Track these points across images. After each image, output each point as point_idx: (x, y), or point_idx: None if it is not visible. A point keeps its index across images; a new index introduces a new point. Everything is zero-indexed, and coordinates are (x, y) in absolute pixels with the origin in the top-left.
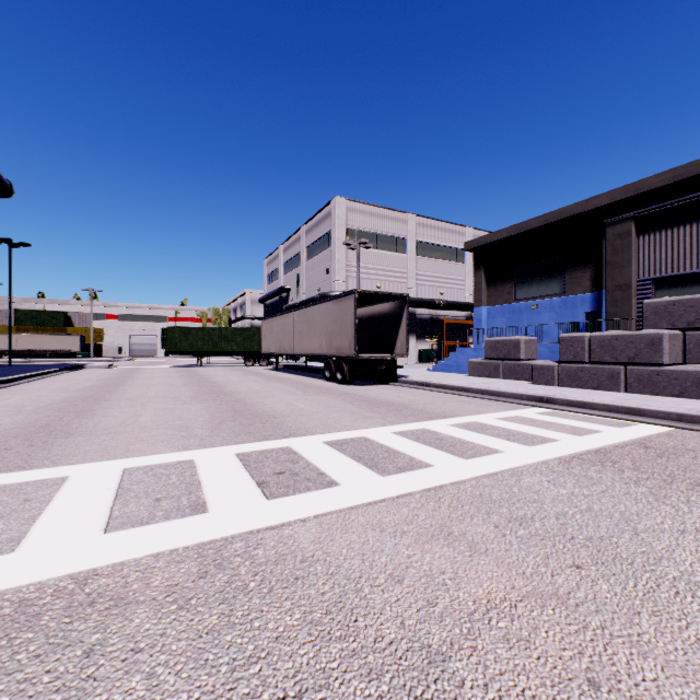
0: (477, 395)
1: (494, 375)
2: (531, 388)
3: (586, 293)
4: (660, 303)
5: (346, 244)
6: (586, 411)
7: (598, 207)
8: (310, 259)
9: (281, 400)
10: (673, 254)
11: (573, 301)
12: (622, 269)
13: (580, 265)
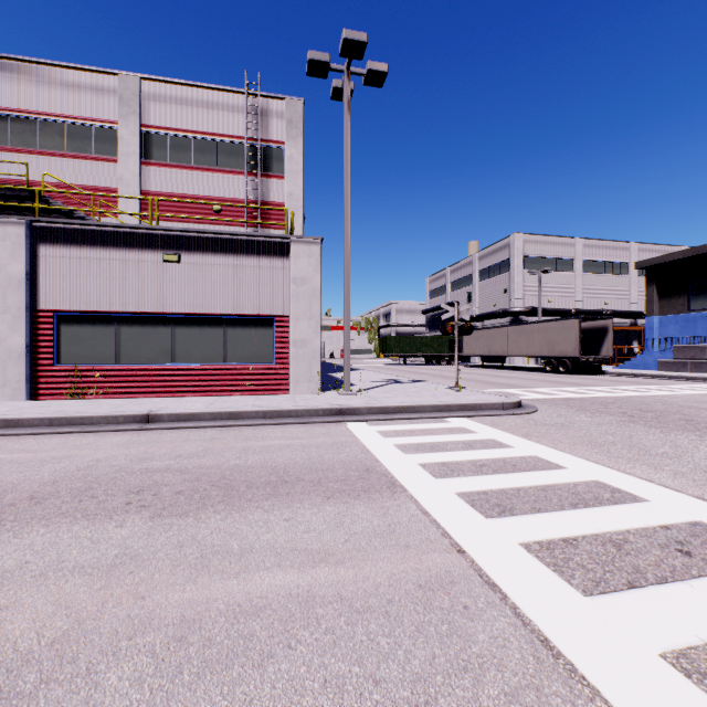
0: (677, 379)
1: (681, 370)
2: None
3: None
4: None
5: (530, 272)
6: None
7: None
8: (483, 280)
9: (555, 379)
10: None
11: None
12: None
13: None
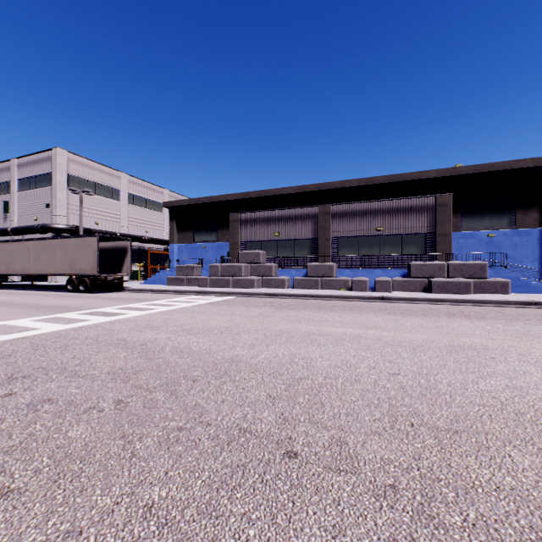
0: (173, 293)
1: (181, 284)
2: (197, 289)
3: (228, 242)
4: (243, 253)
5: (70, 189)
6: (215, 294)
7: (233, 199)
8: (24, 191)
9: (55, 301)
10: (251, 232)
11: (222, 245)
12: (236, 236)
13: (225, 227)
